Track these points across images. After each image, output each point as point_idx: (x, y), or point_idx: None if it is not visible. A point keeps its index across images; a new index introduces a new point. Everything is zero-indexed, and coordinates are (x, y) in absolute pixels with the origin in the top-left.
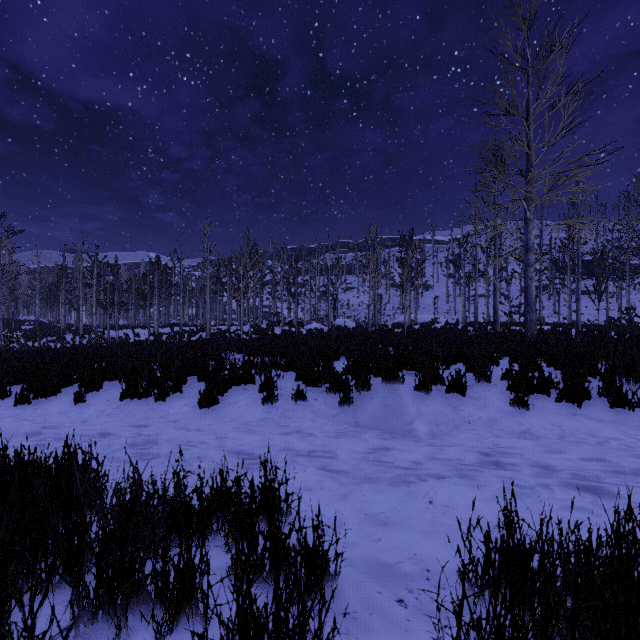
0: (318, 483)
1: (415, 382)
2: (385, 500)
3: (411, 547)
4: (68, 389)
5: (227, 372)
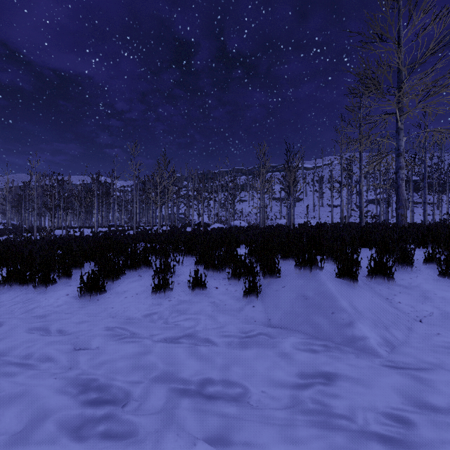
0: None
1: (337, 267)
2: None
3: None
4: None
5: None
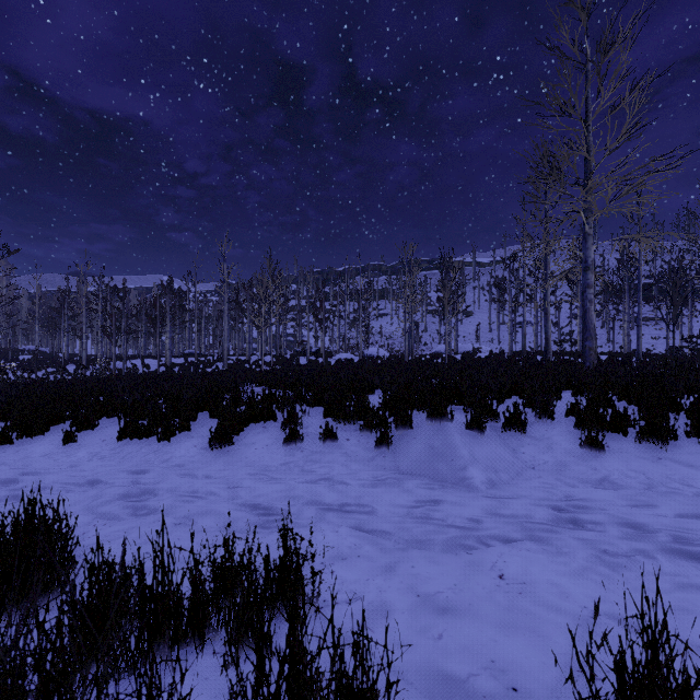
0: (354, 549)
1: (466, 419)
2: (441, 574)
3: (485, 649)
4: (59, 427)
5: (244, 407)
